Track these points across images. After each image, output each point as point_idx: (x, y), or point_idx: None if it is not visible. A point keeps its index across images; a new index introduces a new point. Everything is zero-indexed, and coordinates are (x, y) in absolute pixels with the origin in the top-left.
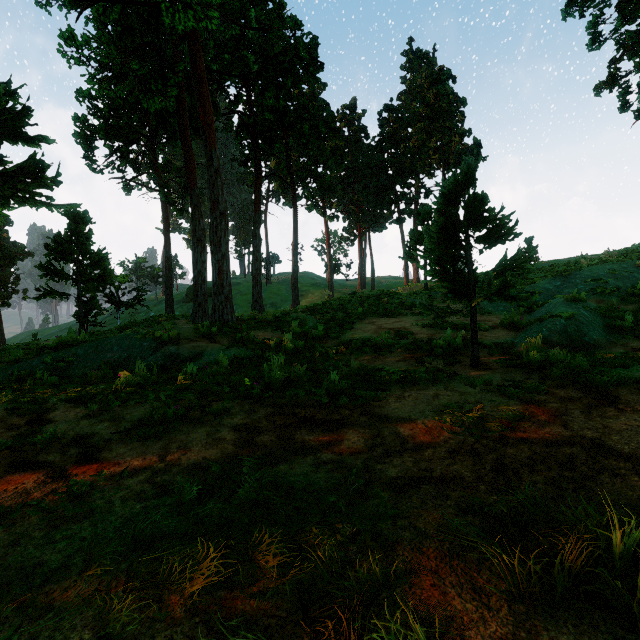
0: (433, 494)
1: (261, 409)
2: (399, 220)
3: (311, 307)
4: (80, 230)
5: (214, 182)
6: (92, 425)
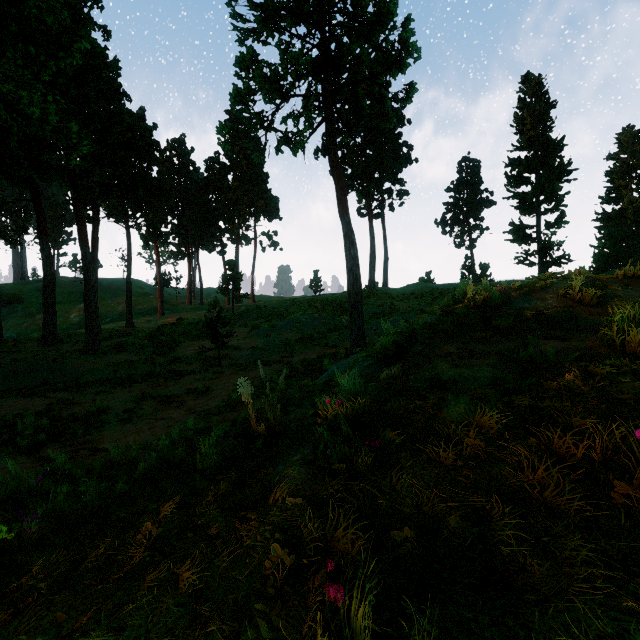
0: (186, 390)
1: (143, 385)
2: (221, 252)
3: (149, 335)
4: None
5: (88, 269)
6: (83, 395)
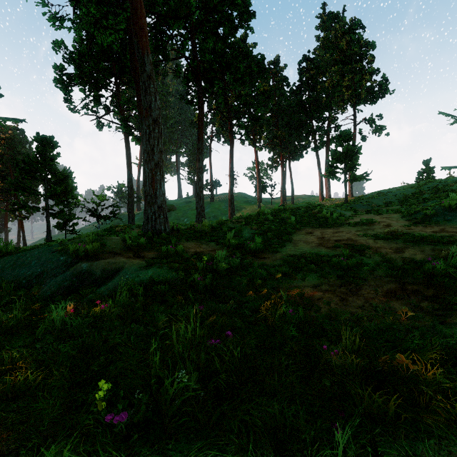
0: None
1: None
2: (316, 148)
3: (246, 218)
4: (46, 152)
5: (146, 88)
6: None
